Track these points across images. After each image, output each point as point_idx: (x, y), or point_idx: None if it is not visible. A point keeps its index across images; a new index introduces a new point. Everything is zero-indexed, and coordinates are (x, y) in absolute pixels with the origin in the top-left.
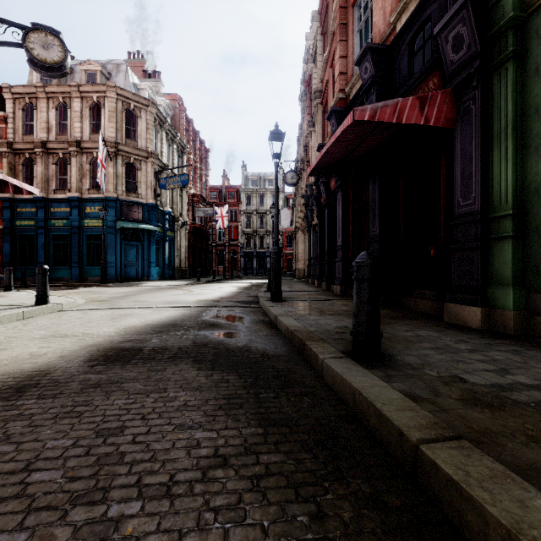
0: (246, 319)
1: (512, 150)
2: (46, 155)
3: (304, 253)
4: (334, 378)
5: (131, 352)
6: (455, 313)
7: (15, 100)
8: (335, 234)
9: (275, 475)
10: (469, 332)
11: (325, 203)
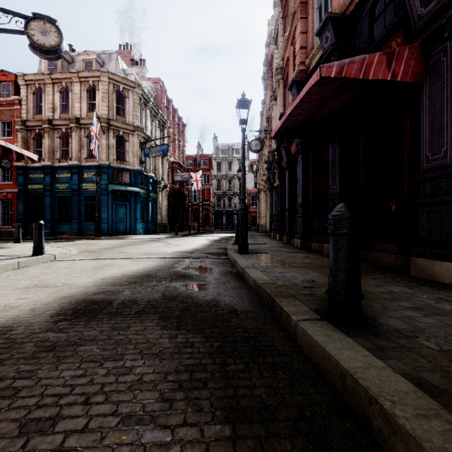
0: (215, 270)
1: None
2: (52, 131)
3: (266, 210)
4: (312, 347)
5: (100, 305)
6: (423, 267)
7: (28, 86)
8: (295, 193)
9: None
10: (444, 288)
11: (286, 166)
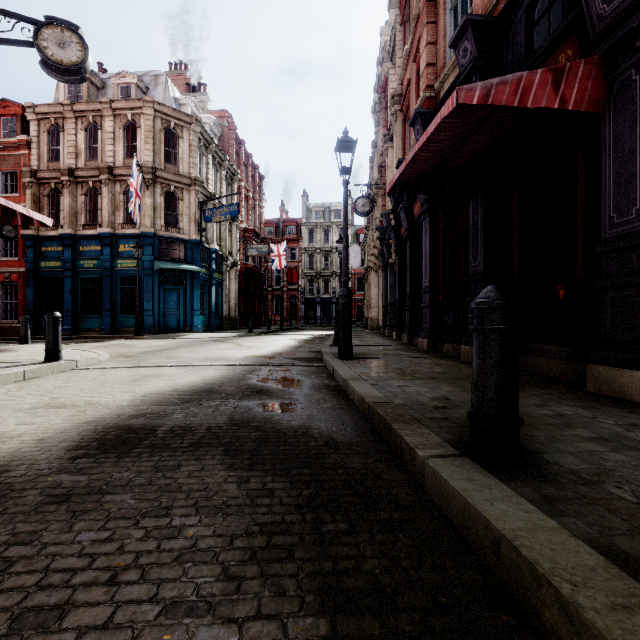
0: (305, 383)
1: None
2: (74, 185)
3: (378, 298)
4: (448, 497)
5: (139, 433)
6: (606, 379)
7: (40, 121)
8: (419, 273)
9: None
10: (637, 410)
11: (406, 234)
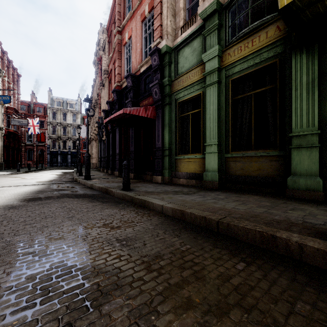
0: (76, 187)
1: (168, 131)
2: None
3: (96, 153)
4: (118, 194)
5: (36, 198)
6: (155, 179)
7: None
8: (115, 147)
9: (108, 205)
10: (157, 184)
11: (110, 130)
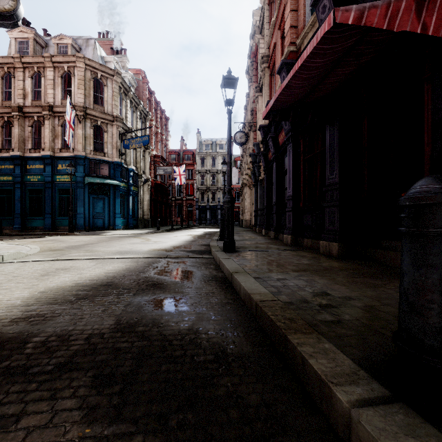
0: (196, 274)
1: None
2: (23, 119)
3: (250, 205)
4: None
5: (4, 348)
6: None
7: None
8: (283, 186)
9: None
10: None
11: (273, 157)
